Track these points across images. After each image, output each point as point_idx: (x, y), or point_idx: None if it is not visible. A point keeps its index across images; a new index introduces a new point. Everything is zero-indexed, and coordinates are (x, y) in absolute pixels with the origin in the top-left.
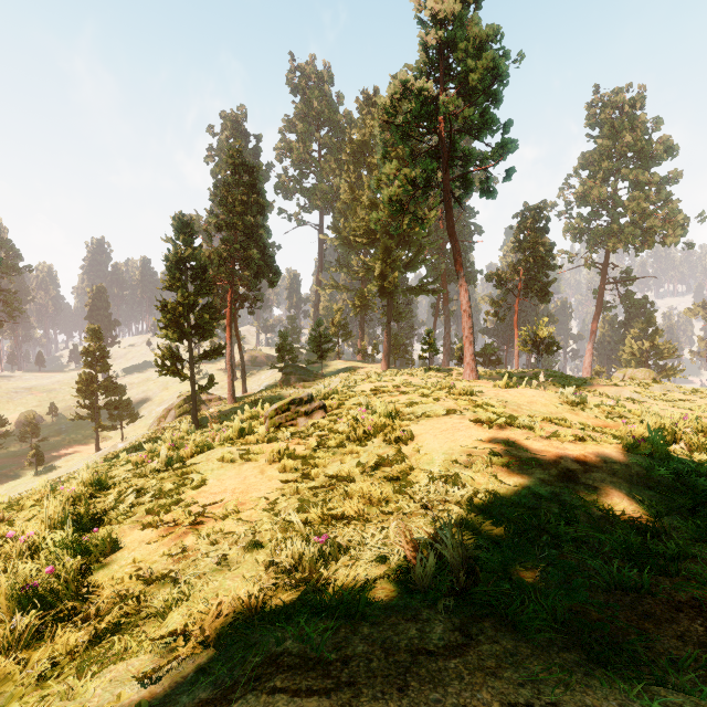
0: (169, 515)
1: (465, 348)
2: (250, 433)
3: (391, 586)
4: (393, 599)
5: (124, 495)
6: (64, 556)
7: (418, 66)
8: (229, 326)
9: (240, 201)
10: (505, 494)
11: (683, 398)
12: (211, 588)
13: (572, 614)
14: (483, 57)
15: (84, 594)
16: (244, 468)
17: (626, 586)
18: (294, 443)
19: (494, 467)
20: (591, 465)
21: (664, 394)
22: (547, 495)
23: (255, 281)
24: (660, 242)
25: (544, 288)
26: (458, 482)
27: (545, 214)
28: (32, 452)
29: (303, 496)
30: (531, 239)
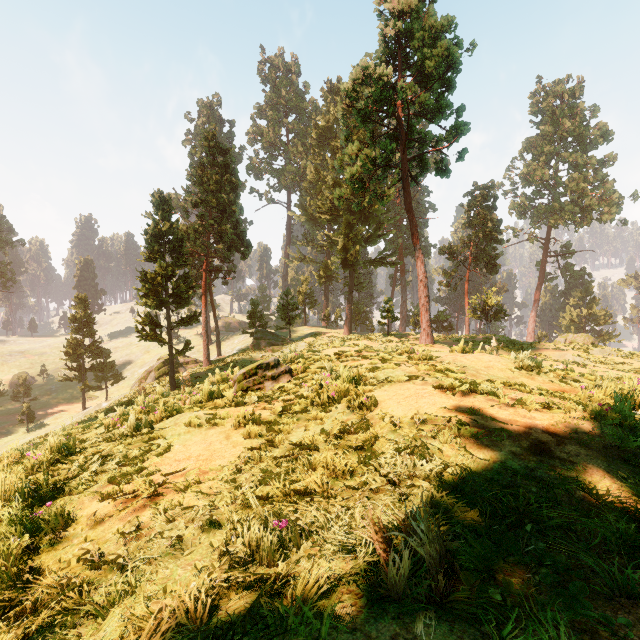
0: (130, 484)
1: (421, 315)
2: (219, 396)
3: (359, 588)
4: (362, 610)
5: (89, 461)
6: (12, 534)
7: (378, 55)
8: (204, 295)
9: (214, 180)
10: (476, 468)
11: (621, 361)
12: (160, 578)
13: (577, 634)
14: (438, 46)
15: (28, 579)
16: (210, 434)
17: (634, 592)
18: (260, 407)
19: (462, 438)
20: (562, 436)
21: (604, 358)
22: (521, 470)
23: (228, 253)
24: (597, 219)
25: (492, 261)
26: (426, 454)
27: (493, 193)
28: (23, 410)
29: (266, 466)
30: (481, 215)
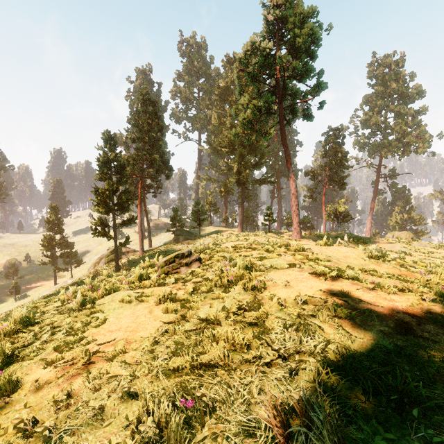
0: (71, 352)
1: (293, 218)
2: (146, 278)
3: None
4: None
5: (43, 331)
6: None
7: (262, 34)
8: (139, 204)
9: (146, 123)
10: (352, 346)
11: (434, 251)
12: None
13: None
14: (305, 27)
15: None
16: (138, 308)
17: None
18: (176, 287)
19: (337, 318)
20: (420, 316)
21: (422, 248)
22: (392, 349)
23: (157, 175)
24: (414, 151)
25: (341, 180)
26: (308, 331)
27: (342, 133)
28: (12, 285)
29: (178, 338)
30: (333, 149)
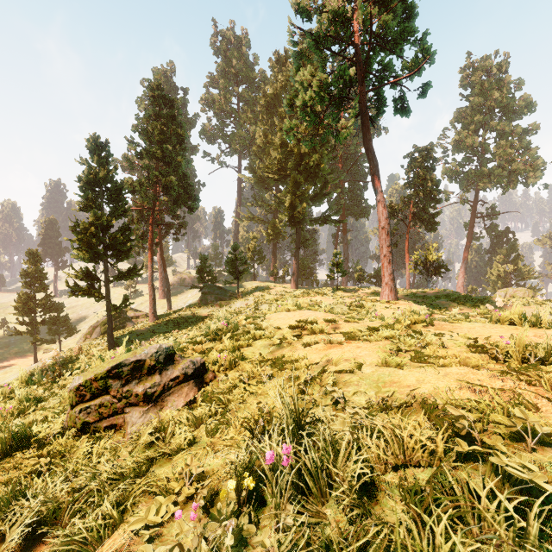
0: None
1: (383, 267)
2: (5, 451)
3: None
4: None
5: None
6: None
7: None
8: (150, 249)
9: (159, 130)
10: None
11: None
12: None
13: None
14: None
15: None
16: None
17: None
18: None
19: None
20: None
21: None
22: None
23: (174, 206)
24: (522, 182)
25: (431, 219)
26: None
27: (432, 155)
28: None
29: None
30: (421, 175)
